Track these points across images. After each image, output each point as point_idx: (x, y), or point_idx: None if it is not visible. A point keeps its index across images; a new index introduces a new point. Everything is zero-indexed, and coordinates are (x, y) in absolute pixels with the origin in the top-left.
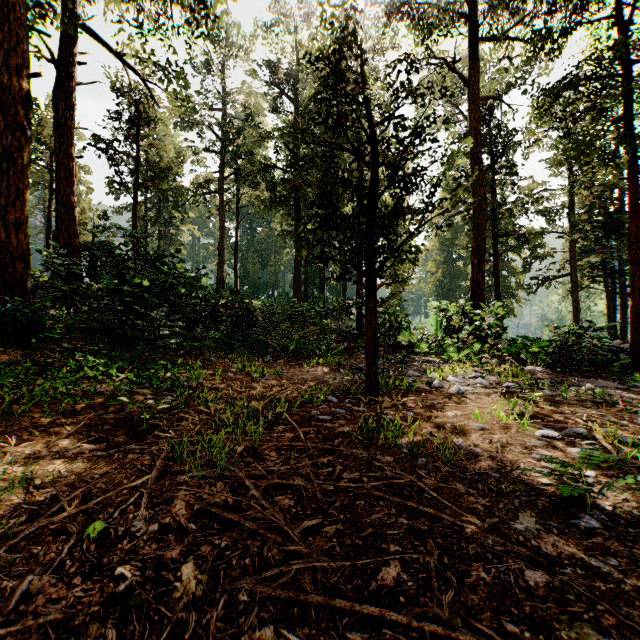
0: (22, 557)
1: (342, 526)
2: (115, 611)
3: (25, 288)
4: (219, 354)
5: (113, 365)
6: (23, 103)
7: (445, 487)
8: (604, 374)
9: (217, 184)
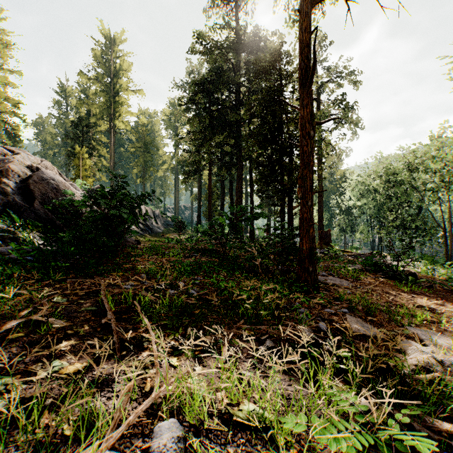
0: None
1: None
2: None
3: None
4: None
5: None
6: None
7: None
8: None
9: None
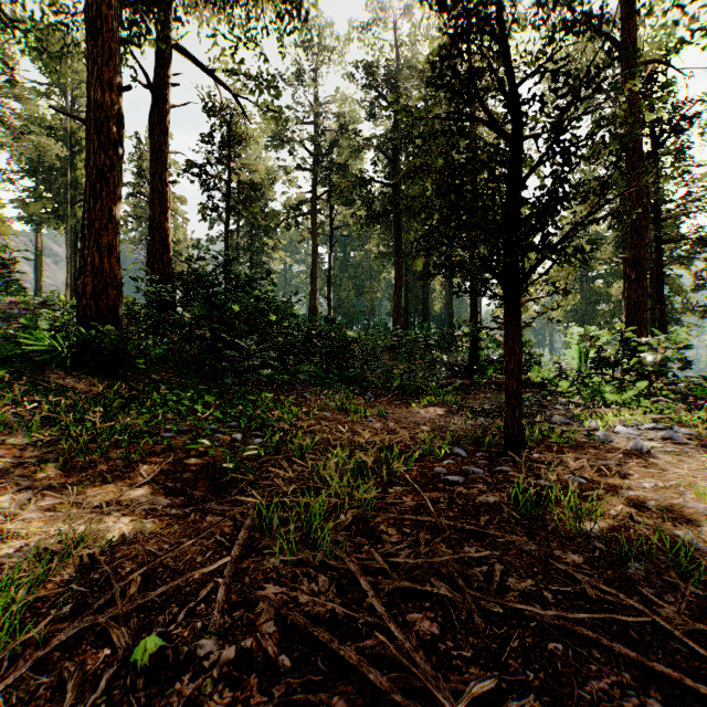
0: (47, 683)
1: (537, 699)
2: None
3: (116, 316)
4: (313, 390)
5: (199, 400)
6: (114, 120)
7: (705, 630)
8: None
9: (309, 205)
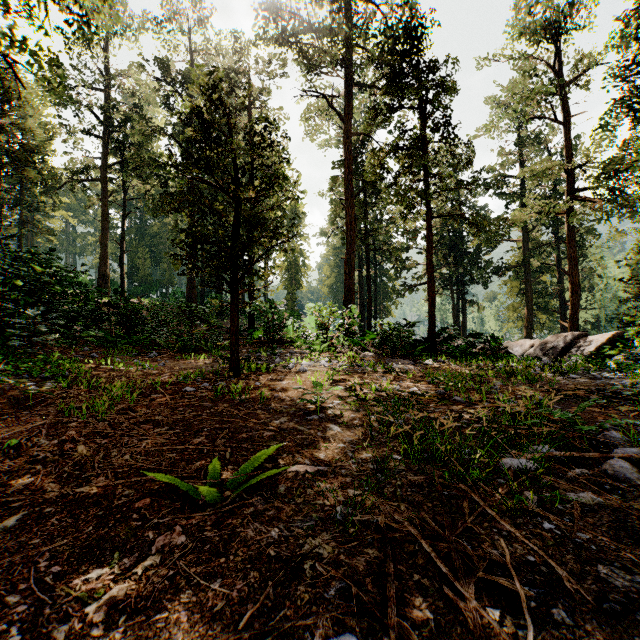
0: None
1: (180, 431)
2: (39, 464)
3: None
4: (101, 351)
5: None
6: None
7: (252, 413)
8: (410, 356)
9: (99, 171)
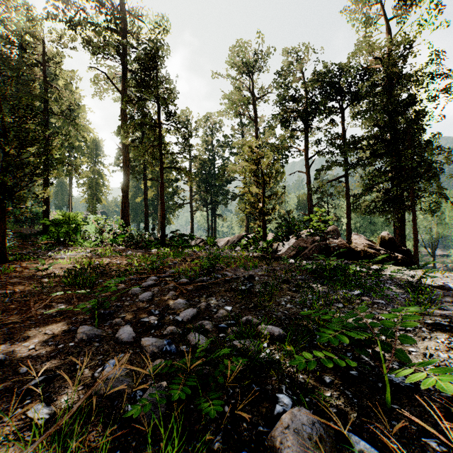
0: None
1: None
2: None
3: None
4: None
5: None
6: None
7: None
8: (148, 248)
9: None
